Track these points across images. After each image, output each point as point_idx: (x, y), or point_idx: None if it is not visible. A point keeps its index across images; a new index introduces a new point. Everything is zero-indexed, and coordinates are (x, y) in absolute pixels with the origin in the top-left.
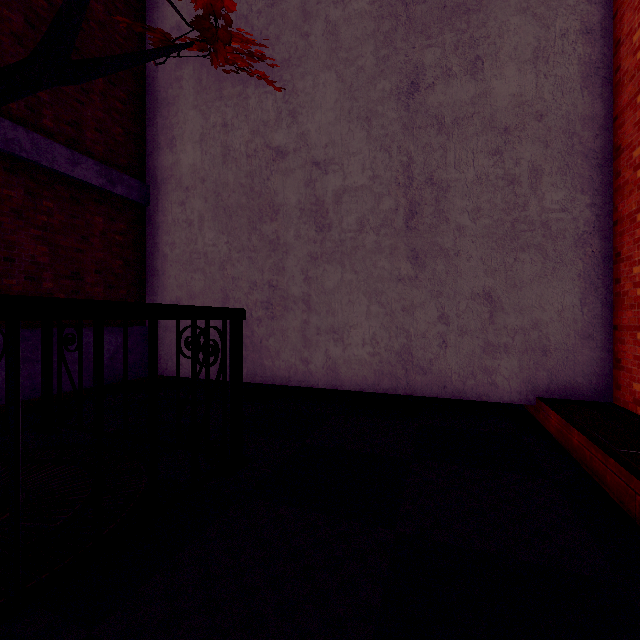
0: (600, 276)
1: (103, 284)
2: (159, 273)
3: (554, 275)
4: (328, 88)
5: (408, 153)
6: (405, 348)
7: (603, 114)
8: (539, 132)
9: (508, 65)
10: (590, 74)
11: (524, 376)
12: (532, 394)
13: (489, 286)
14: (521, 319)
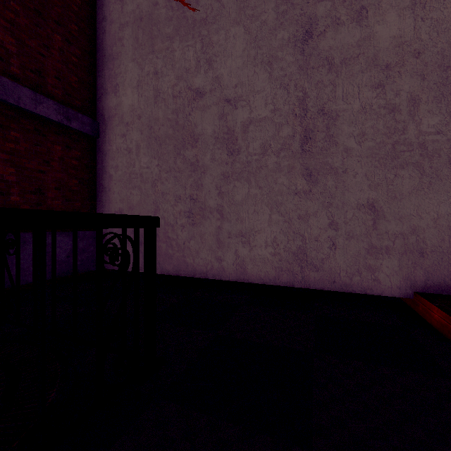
0: None
1: (61, 198)
2: (106, 190)
3: (430, 188)
4: (237, 39)
5: (303, 89)
6: (301, 249)
7: None
8: (417, 67)
9: (389, 12)
10: None
11: (403, 274)
12: (410, 289)
13: (372, 198)
14: (401, 226)
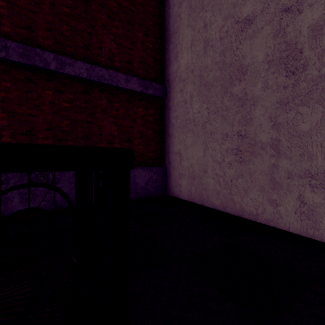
0: None
1: (142, 144)
2: (170, 136)
3: None
4: None
5: None
6: None
7: None
8: None
9: None
10: None
11: None
12: None
13: None
14: None
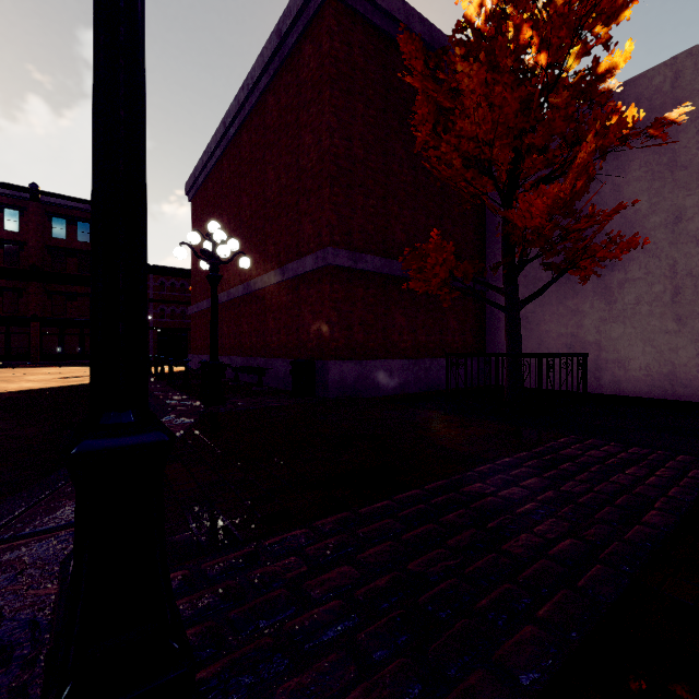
0: None
1: (472, 336)
2: (495, 328)
3: None
4: (614, 222)
5: (673, 258)
6: (671, 372)
7: None
8: None
9: None
10: None
11: None
12: None
13: None
14: None
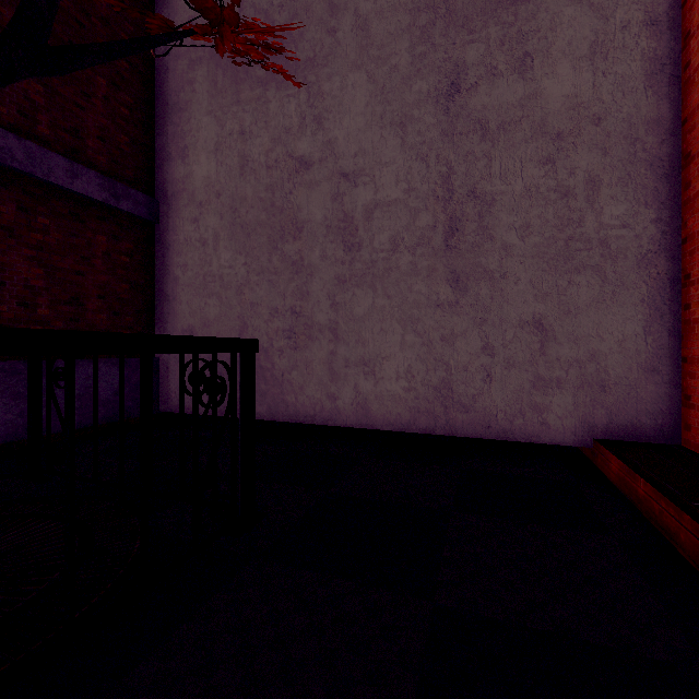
0: (667, 301)
1: (106, 310)
2: (170, 298)
3: (614, 300)
4: (358, 90)
5: (448, 163)
6: (444, 382)
7: (670, 117)
8: (597, 138)
9: (561, 62)
10: (655, 71)
11: (579, 415)
12: (589, 435)
13: (540, 313)
14: (576, 350)
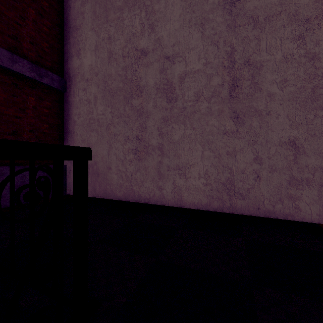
0: None
1: (35, 139)
2: (71, 132)
3: None
4: (175, 6)
5: (231, 44)
6: (229, 180)
7: None
8: None
9: None
10: None
11: (322, 203)
12: None
13: (293, 136)
14: (320, 160)
